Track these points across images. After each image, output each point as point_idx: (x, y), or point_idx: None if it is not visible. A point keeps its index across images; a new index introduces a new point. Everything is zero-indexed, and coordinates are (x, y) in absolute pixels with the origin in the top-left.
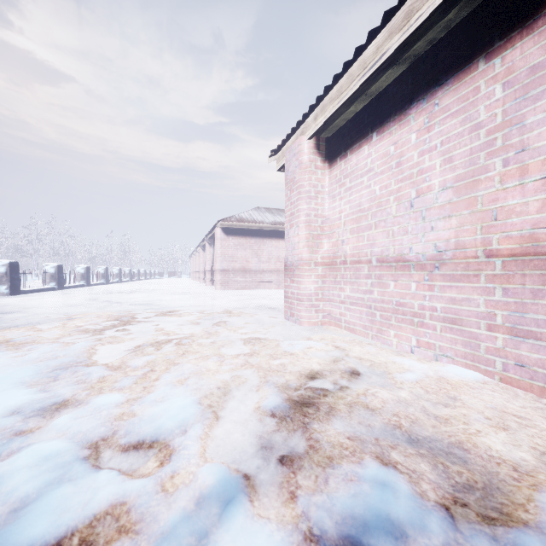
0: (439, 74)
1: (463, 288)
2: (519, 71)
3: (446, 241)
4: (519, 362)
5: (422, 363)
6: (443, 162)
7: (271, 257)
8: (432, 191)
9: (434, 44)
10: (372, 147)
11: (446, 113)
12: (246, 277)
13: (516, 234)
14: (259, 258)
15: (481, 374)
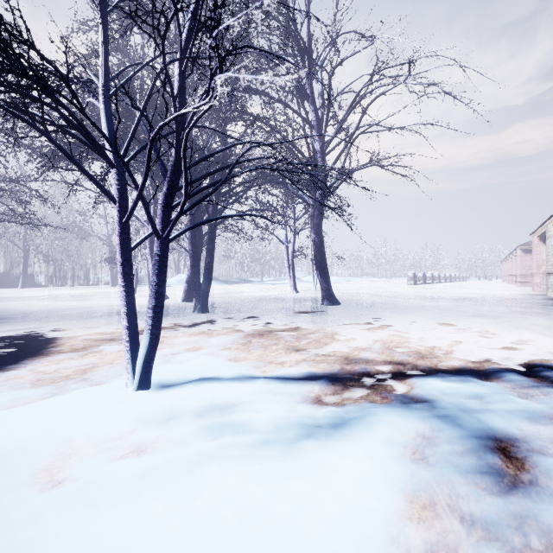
0: None
1: None
2: None
3: None
4: None
5: None
6: None
7: None
8: None
9: None
10: None
11: None
12: None
13: None
14: None
15: None
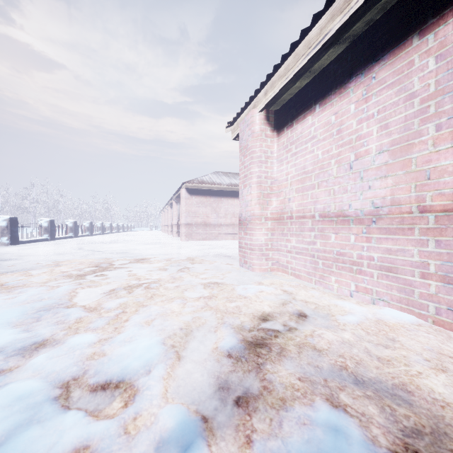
0: (376, 51)
1: (398, 240)
2: (451, 44)
3: (382, 198)
4: (452, 307)
5: (361, 306)
6: (379, 128)
7: (228, 213)
8: (370, 154)
9: (371, 25)
10: (315, 117)
11: (382, 85)
12: (207, 230)
13: (449, 191)
14: (218, 214)
15: (415, 316)
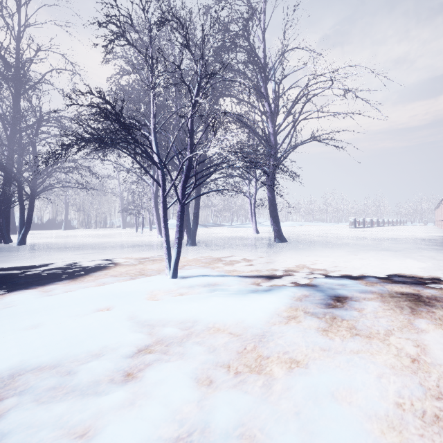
0: None
1: None
2: None
3: None
4: None
5: None
6: None
7: None
8: None
9: None
10: None
11: None
12: None
13: None
14: None
15: None
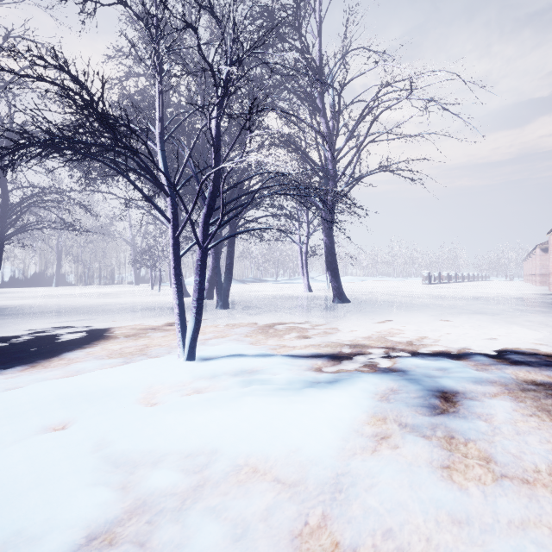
0: None
1: None
2: None
3: None
4: None
5: None
6: None
7: None
8: None
9: None
10: None
11: None
12: None
13: None
14: None
15: None
